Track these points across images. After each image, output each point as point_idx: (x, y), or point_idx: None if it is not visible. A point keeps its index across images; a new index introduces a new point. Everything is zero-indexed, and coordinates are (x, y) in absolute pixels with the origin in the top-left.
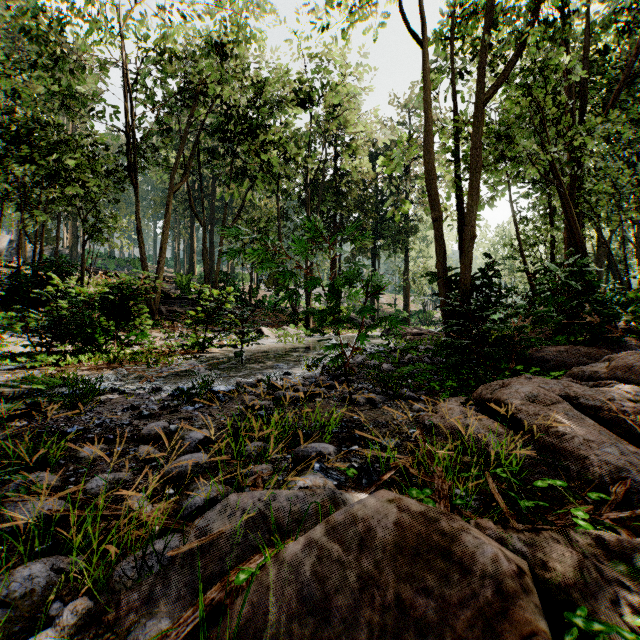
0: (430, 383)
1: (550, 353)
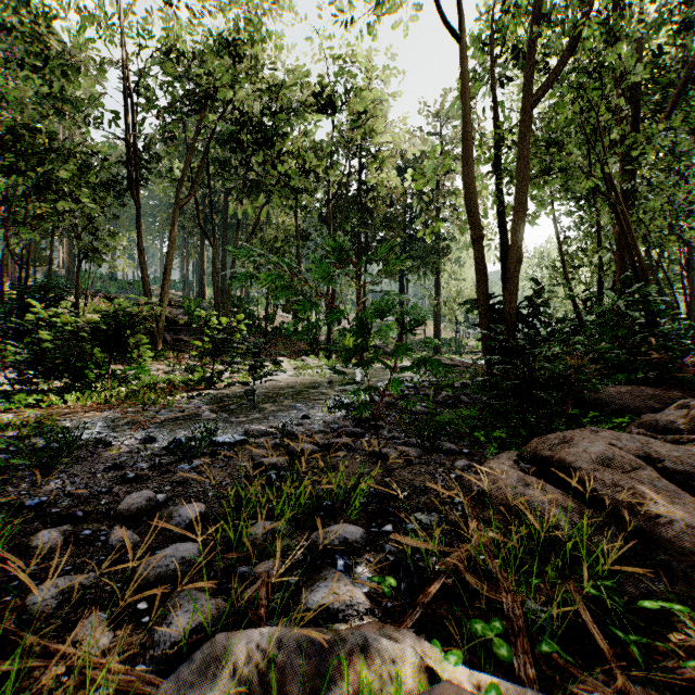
0: (474, 433)
1: (610, 395)
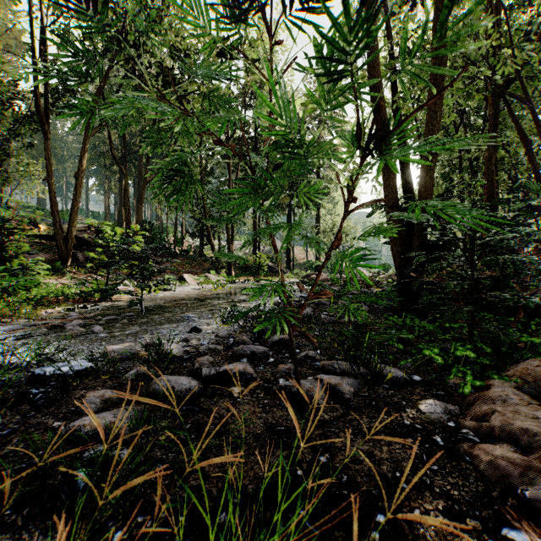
0: (423, 351)
1: None
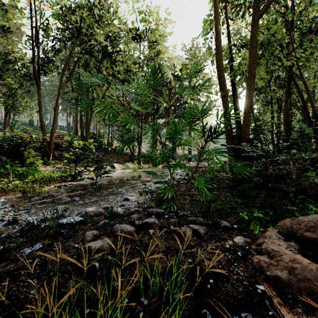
0: (239, 213)
1: (308, 185)
